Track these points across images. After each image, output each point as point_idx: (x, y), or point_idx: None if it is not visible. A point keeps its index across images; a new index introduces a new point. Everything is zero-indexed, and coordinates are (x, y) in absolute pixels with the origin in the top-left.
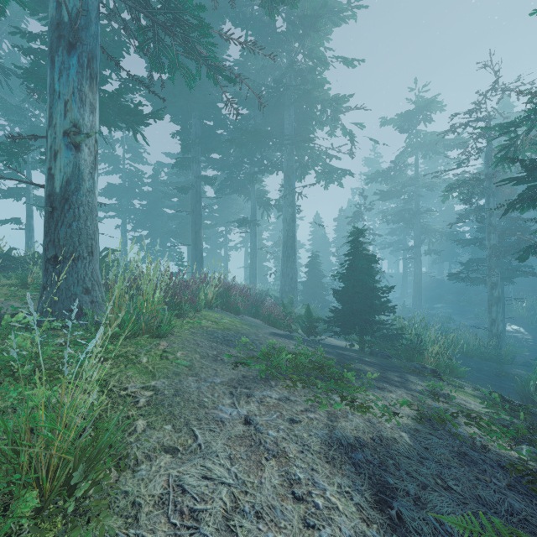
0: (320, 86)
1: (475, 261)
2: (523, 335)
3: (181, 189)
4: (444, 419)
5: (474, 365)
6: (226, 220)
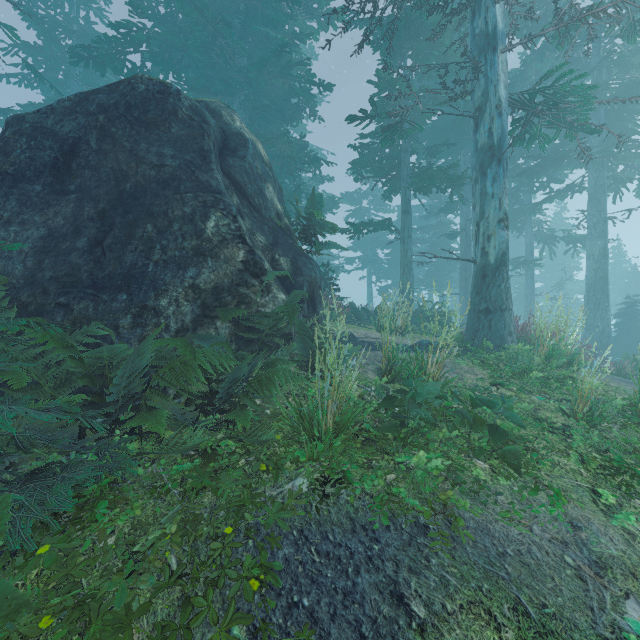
0: None
1: None
2: None
3: (450, 235)
4: None
5: None
6: None
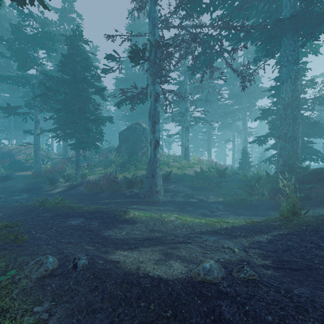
0: (253, 91)
1: None
2: None
3: (204, 132)
4: None
5: None
6: (224, 138)
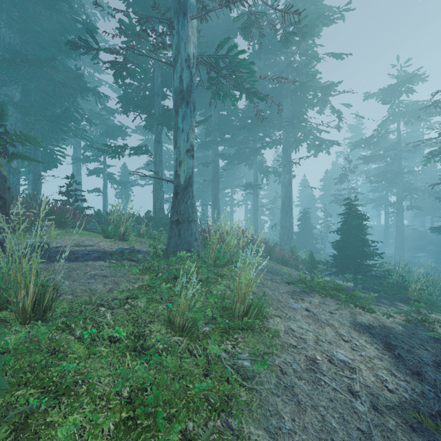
0: (314, 79)
1: None
2: None
3: (205, 164)
4: (424, 320)
5: None
6: (231, 183)
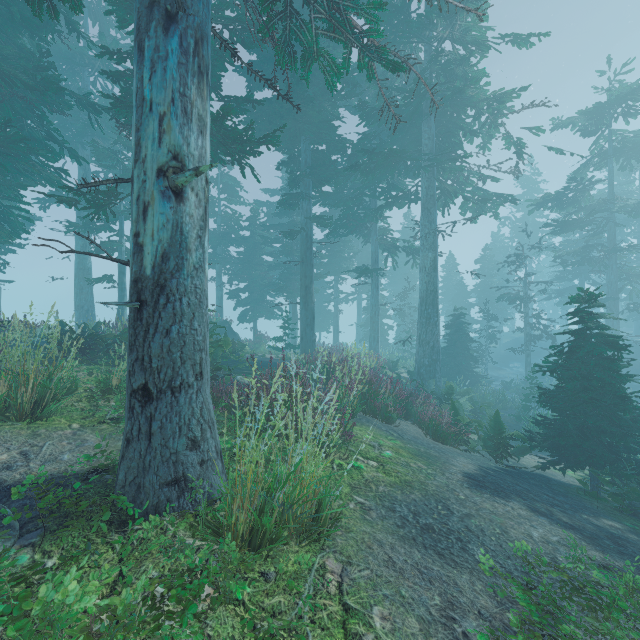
0: (480, 80)
1: None
2: None
3: (288, 233)
4: None
5: None
6: (336, 267)
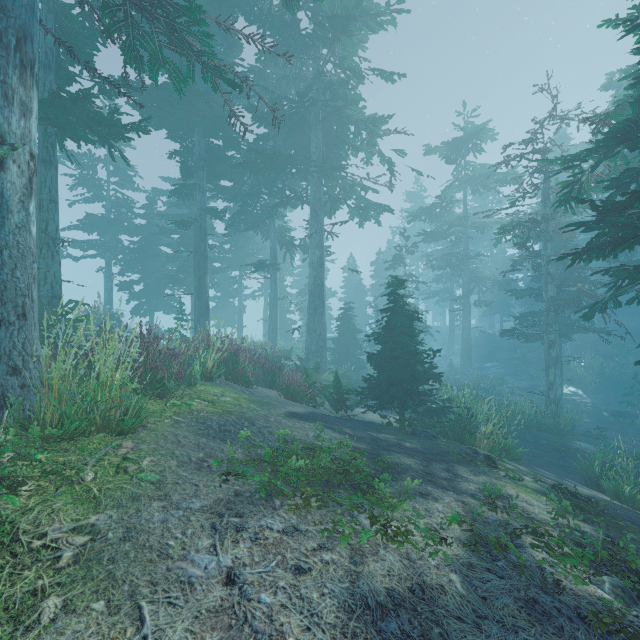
0: (354, 103)
1: (530, 315)
2: (582, 398)
3: (181, 223)
4: (506, 547)
5: (531, 438)
6: (240, 262)
